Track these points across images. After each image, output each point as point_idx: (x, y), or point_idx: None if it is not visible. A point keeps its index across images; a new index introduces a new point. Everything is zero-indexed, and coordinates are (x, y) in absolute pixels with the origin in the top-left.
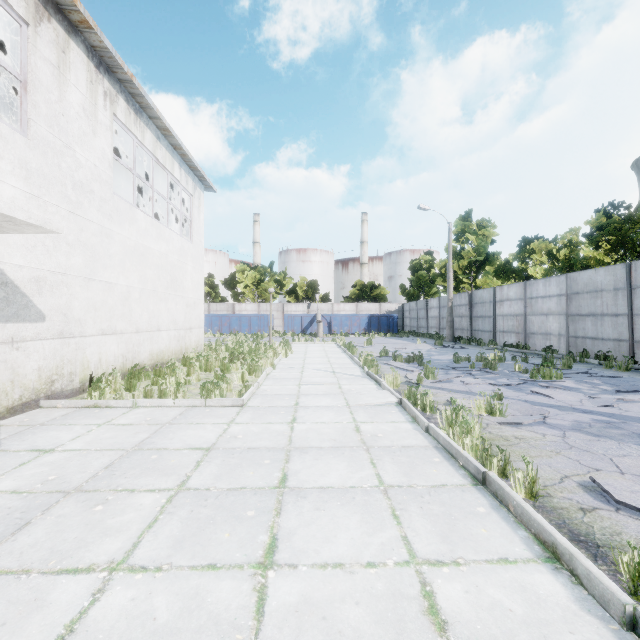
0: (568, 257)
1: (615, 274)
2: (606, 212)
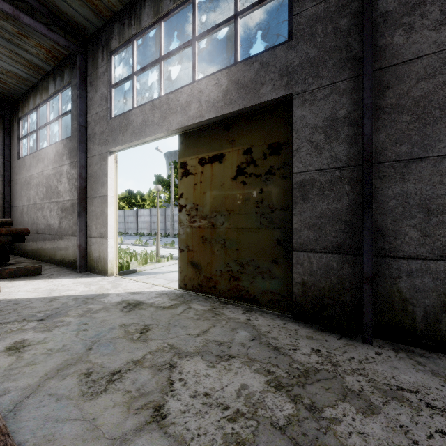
0: (119, 203)
1: (123, 212)
2: (128, 192)
